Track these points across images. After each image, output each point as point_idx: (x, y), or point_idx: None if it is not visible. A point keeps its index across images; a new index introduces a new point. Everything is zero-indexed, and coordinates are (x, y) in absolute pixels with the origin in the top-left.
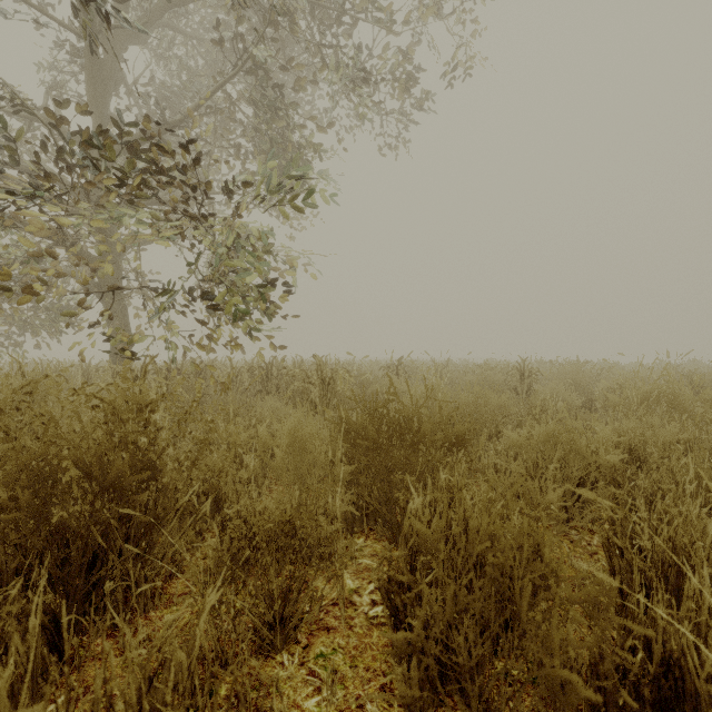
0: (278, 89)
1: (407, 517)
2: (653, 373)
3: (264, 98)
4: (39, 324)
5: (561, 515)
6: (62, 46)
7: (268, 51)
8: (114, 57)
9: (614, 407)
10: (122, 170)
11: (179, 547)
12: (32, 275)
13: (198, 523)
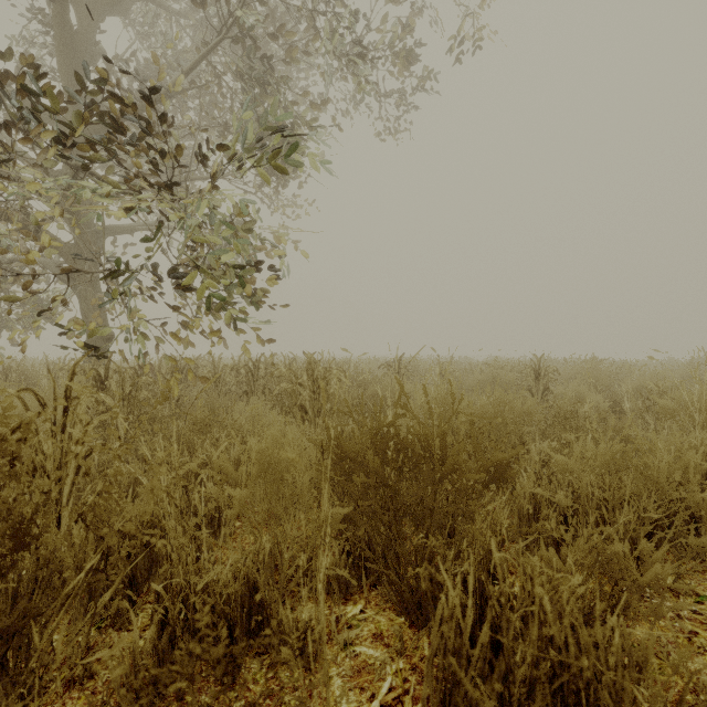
0: (267, 59)
1: (437, 624)
2: (676, 371)
3: (251, 69)
4: (15, 319)
5: (675, 603)
6: (31, 13)
7: (256, 16)
8: (89, 27)
9: (665, 415)
10: (71, 129)
11: (69, 656)
12: (1, 265)
13: (114, 601)
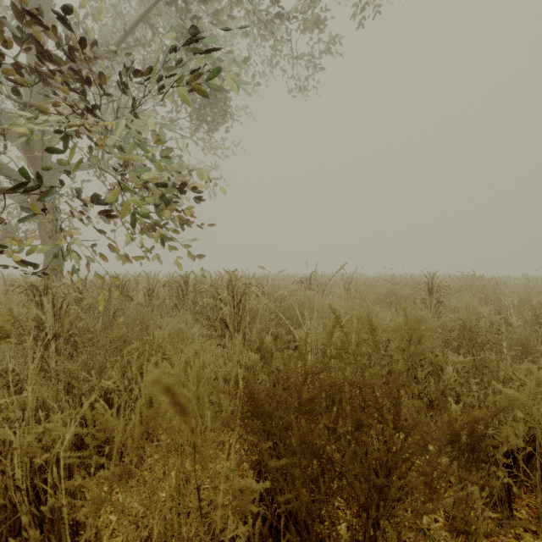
0: (197, 18)
1: None
2: None
3: (183, 27)
4: None
5: None
6: None
7: None
8: None
9: None
10: None
11: None
12: None
13: None
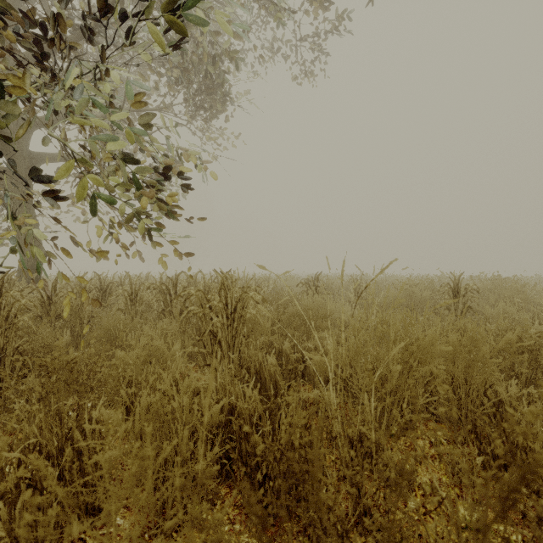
0: None
1: None
2: None
3: None
4: None
5: None
6: None
7: None
8: None
9: None
10: None
11: None
12: None
13: None
